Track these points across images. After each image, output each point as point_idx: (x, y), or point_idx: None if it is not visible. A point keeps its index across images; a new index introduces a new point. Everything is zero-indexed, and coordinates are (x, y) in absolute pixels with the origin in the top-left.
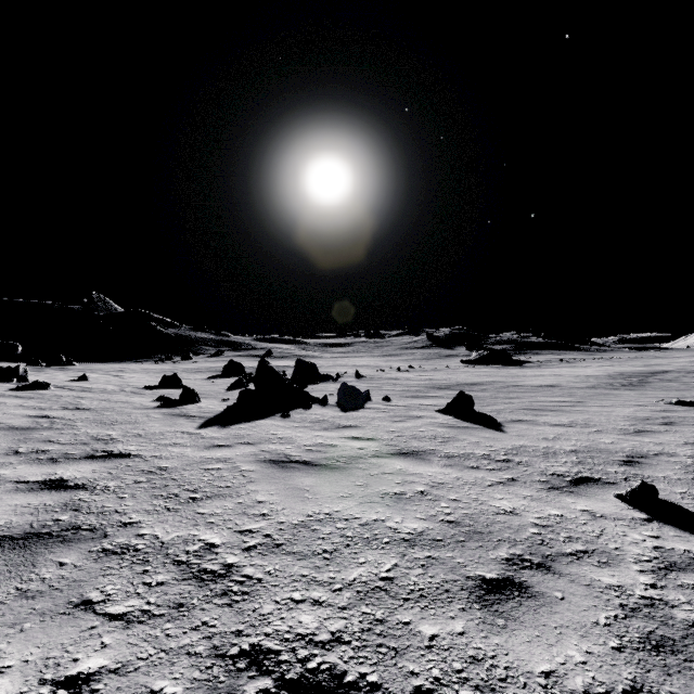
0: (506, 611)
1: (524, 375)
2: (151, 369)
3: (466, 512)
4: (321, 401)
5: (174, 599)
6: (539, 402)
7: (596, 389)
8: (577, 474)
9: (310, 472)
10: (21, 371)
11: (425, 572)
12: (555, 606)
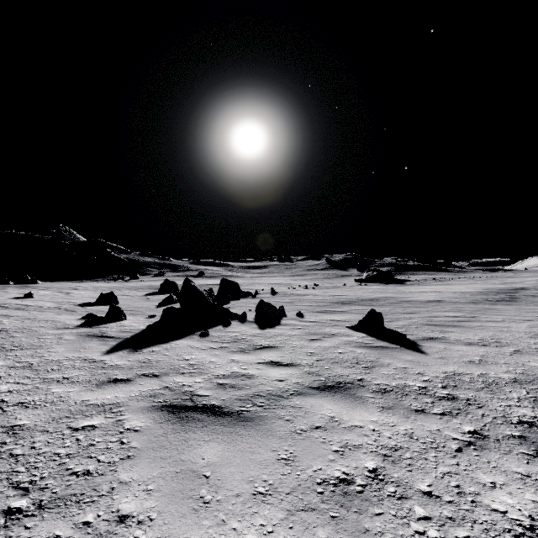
0: None
1: (410, 292)
2: (101, 287)
3: (465, 534)
4: (240, 317)
5: None
6: (437, 317)
7: (478, 304)
8: None
9: (217, 429)
10: None
11: None
12: None
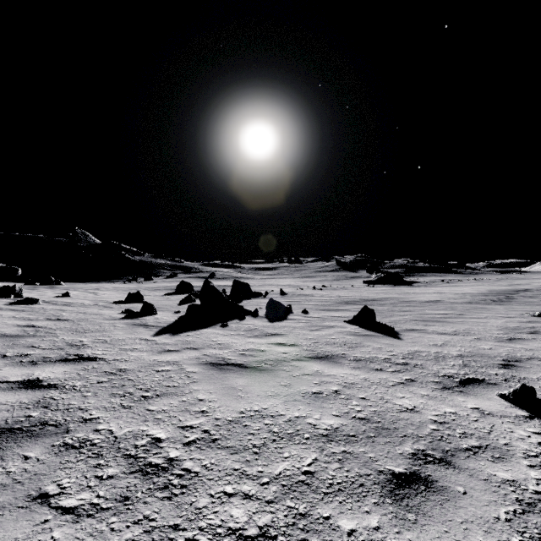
0: (416, 505)
1: (413, 293)
2: (120, 287)
3: (374, 409)
4: (253, 313)
5: (120, 492)
6: (427, 315)
7: (472, 304)
8: (464, 375)
9: (243, 373)
10: (17, 289)
11: (342, 466)
12: (459, 501)
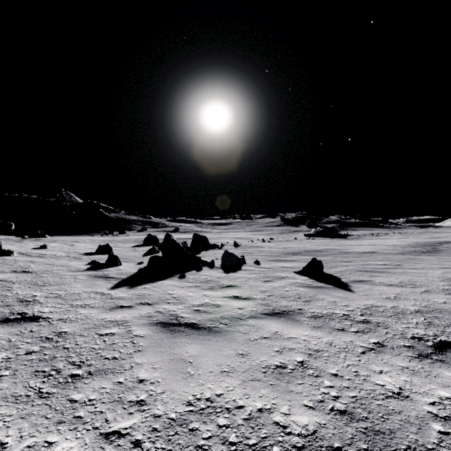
0: None
1: (350, 245)
2: (96, 240)
3: (354, 395)
4: (209, 264)
5: None
6: (368, 265)
7: (405, 255)
8: (435, 337)
9: (195, 337)
10: None
11: None
12: None
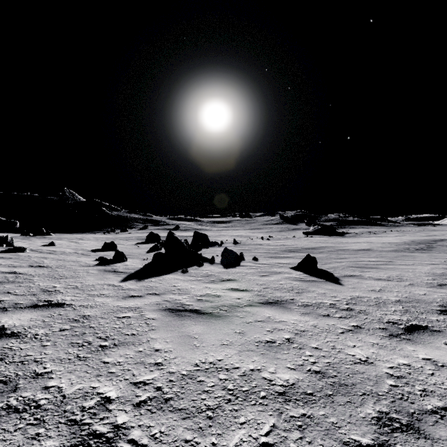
0: None
1: (346, 242)
2: (100, 237)
3: (328, 361)
4: (210, 260)
5: None
6: (361, 262)
7: (399, 252)
8: (407, 322)
9: (199, 320)
10: (8, 239)
11: (303, 435)
12: None
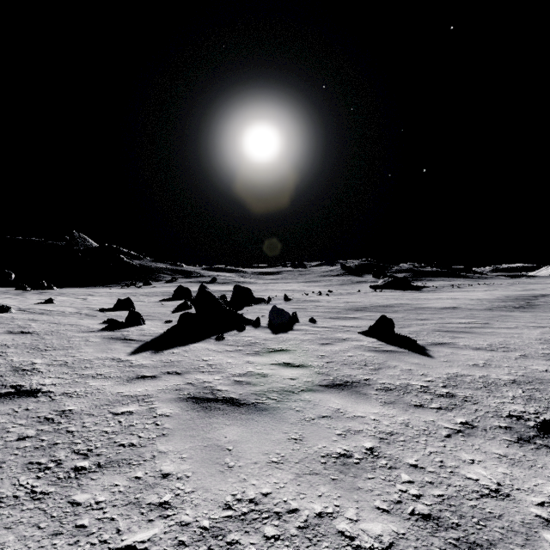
0: None
1: (425, 298)
2: (115, 293)
3: (440, 493)
4: (254, 323)
5: None
6: (449, 324)
7: (494, 311)
8: (537, 416)
9: (236, 416)
10: None
11: None
12: None
